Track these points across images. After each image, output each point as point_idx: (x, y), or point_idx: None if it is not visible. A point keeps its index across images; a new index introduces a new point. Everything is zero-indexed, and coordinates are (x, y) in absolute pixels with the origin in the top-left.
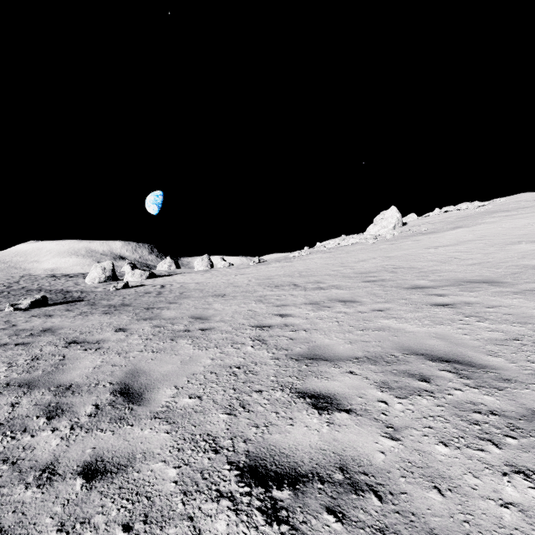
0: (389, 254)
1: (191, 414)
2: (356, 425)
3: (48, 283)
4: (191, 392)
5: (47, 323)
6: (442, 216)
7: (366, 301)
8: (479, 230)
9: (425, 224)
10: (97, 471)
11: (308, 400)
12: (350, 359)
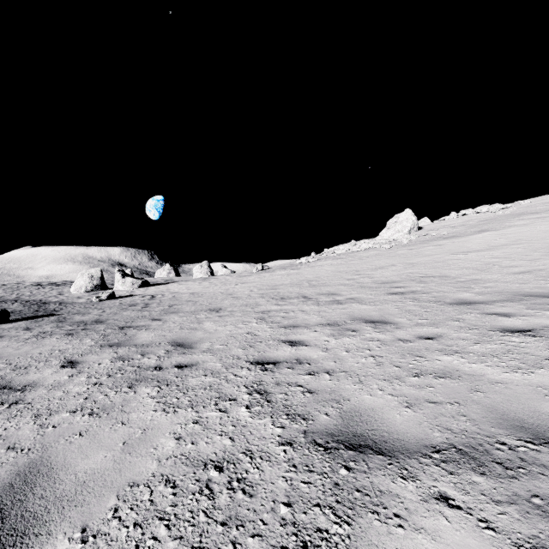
0: (410, 260)
1: None
2: None
3: (30, 293)
4: None
5: None
6: (461, 220)
7: (403, 322)
8: (510, 233)
9: (444, 228)
10: None
11: None
12: (426, 453)
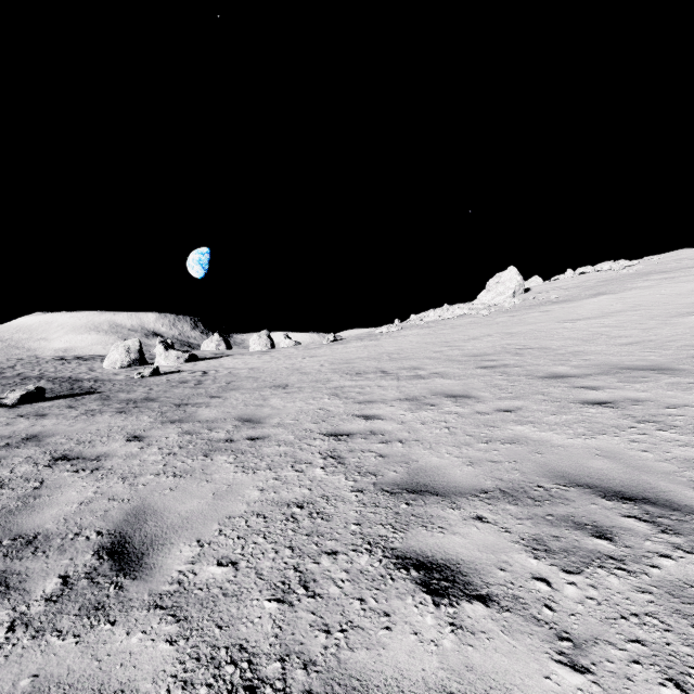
0: (509, 330)
1: (216, 599)
2: (503, 631)
3: (54, 369)
4: (221, 553)
5: (35, 426)
6: (577, 280)
7: (486, 396)
8: (630, 297)
9: (556, 290)
10: None
11: (415, 574)
12: (475, 494)
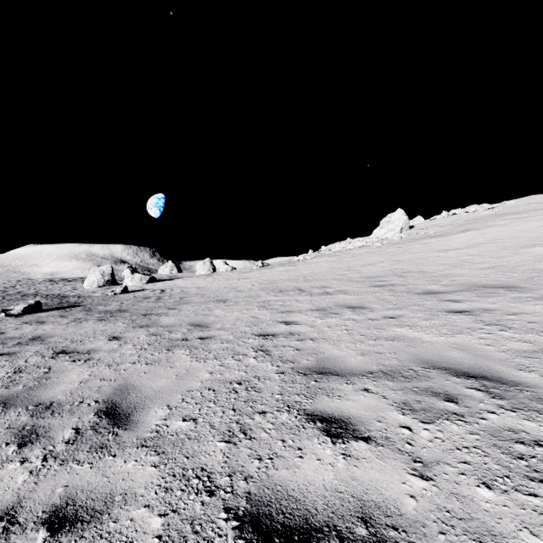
0: (397, 258)
1: (183, 441)
2: (377, 458)
3: (46, 288)
4: (185, 413)
5: (37, 330)
6: (450, 219)
7: (376, 307)
8: (490, 233)
9: (433, 227)
10: (65, 519)
11: (319, 425)
12: (364, 374)
